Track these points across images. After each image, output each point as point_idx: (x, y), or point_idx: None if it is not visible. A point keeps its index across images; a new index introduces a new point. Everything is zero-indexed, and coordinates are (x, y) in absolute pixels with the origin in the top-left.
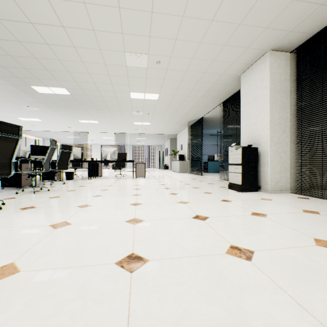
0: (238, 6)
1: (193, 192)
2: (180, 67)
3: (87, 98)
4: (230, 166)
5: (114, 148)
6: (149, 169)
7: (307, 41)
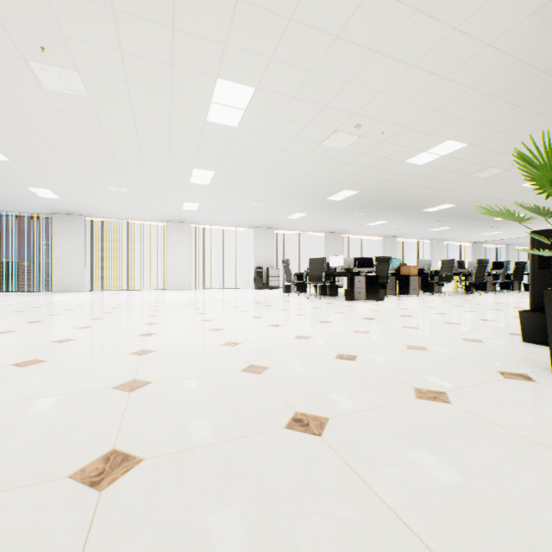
0: None
1: None
2: None
3: None
4: None
5: None
6: None
7: None
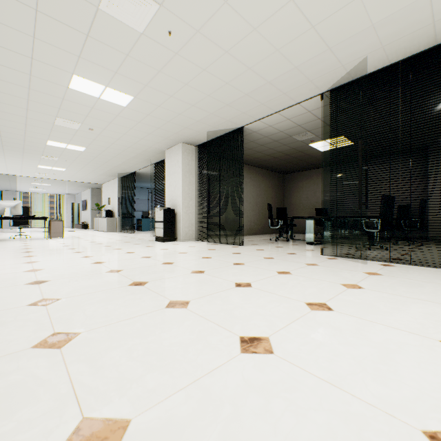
0: (156, 122)
1: (126, 244)
2: (113, 136)
3: None
4: (156, 223)
5: (17, 201)
6: None
7: (202, 144)
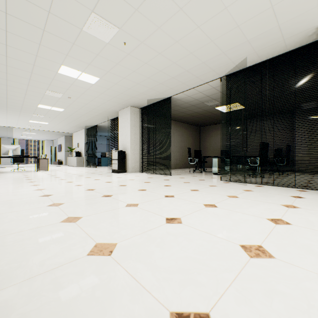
0: (113, 93)
1: (92, 175)
2: (84, 102)
3: None
4: (113, 160)
5: (17, 146)
6: None
7: (144, 107)
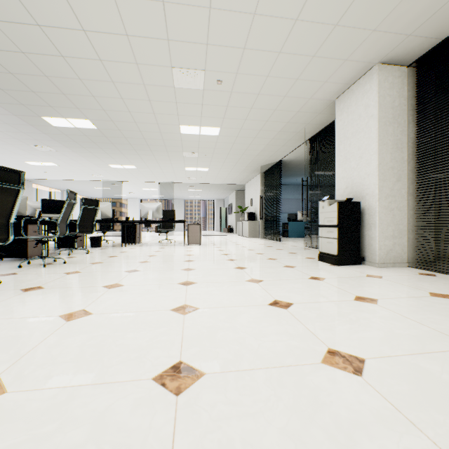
0: None
1: (269, 266)
2: (250, 89)
3: (120, 134)
4: (320, 229)
5: (157, 203)
6: (206, 233)
7: (433, 49)
